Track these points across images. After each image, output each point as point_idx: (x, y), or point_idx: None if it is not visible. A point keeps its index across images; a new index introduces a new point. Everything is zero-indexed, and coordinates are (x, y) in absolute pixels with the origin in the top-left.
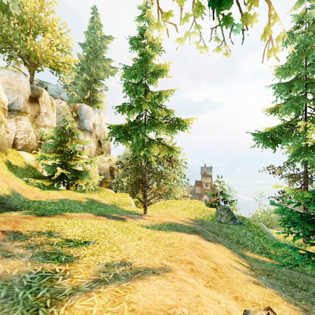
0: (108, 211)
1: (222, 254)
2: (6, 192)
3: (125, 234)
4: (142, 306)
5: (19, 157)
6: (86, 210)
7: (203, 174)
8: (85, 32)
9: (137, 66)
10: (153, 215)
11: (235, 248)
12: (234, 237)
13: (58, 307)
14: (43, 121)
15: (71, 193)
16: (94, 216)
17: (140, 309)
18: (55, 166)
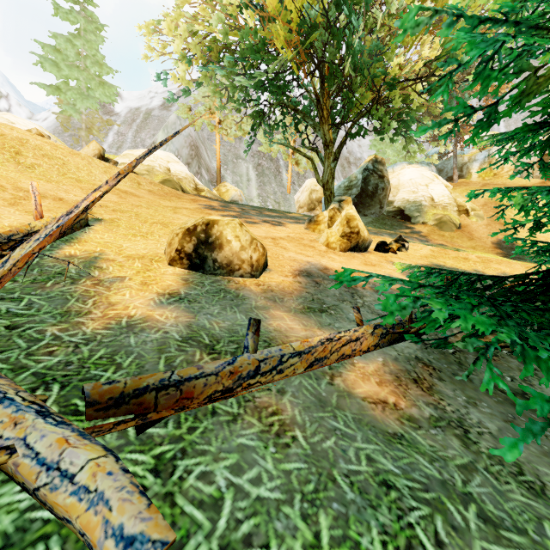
0: None
1: None
2: None
3: None
4: None
5: None
6: None
7: None
8: None
9: None
10: None
11: None
12: None
13: None
14: None
15: None
16: None
17: None
18: None
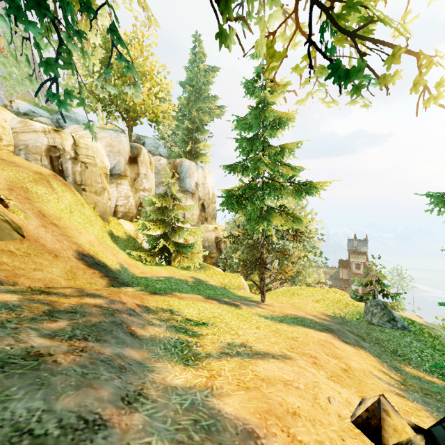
0: (218, 295)
1: (362, 360)
2: (117, 266)
3: (241, 321)
4: (263, 374)
5: (120, 226)
6: (194, 292)
7: (351, 250)
8: (185, 67)
9: (253, 117)
10: (274, 305)
11: (387, 358)
12: (389, 346)
13: (201, 362)
14: (142, 184)
15: (174, 270)
16: (205, 299)
17: (261, 376)
18: (157, 237)
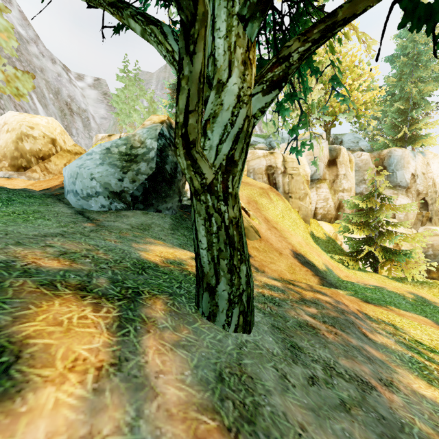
0: None
1: None
2: (323, 267)
3: None
4: None
5: (319, 227)
6: (417, 312)
7: None
8: (394, 36)
9: None
10: None
11: None
12: None
13: None
14: (340, 185)
15: (384, 280)
16: (436, 325)
17: None
18: (359, 241)
